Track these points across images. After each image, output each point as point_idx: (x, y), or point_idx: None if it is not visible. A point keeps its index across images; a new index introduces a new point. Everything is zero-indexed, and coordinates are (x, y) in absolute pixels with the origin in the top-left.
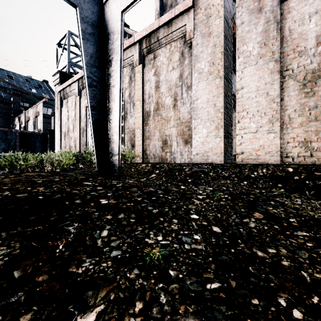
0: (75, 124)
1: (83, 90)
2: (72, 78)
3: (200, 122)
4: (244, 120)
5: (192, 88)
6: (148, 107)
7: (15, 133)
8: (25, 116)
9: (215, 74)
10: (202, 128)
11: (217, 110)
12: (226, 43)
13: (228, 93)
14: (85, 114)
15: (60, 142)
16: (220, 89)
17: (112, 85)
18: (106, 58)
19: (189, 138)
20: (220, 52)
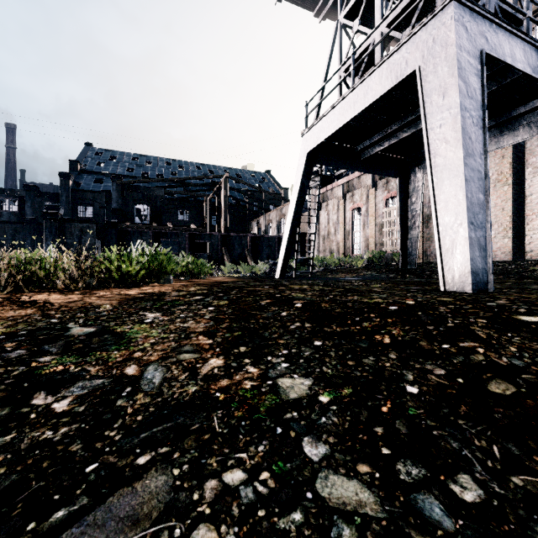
0: (337, 227)
1: (348, 193)
2: (336, 183)
3: None
4: (532, 223)
5: None
6: (428, 210)
7: (275, 239)
8: (266, 219)
9: (503, 182)
10: None
11: (505, 214)
12: (517, 151)
13: (521, 195)
14: (350, 217)
15: (318, 245)
16: (508, 195)
17: (413, 213)
18: (409, 197)
19: None
20: (509, 162)
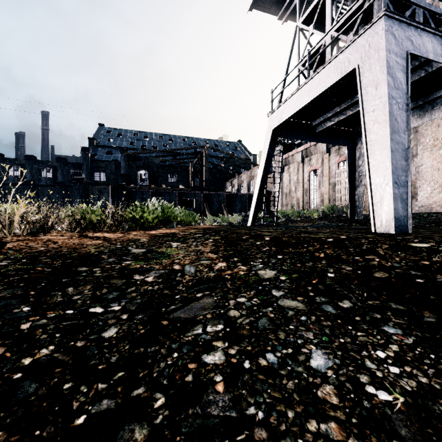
0: (297, 186)
1: (306, 158)
2: (296, 150)
3: (425, 182)
4: None
5: (417, 156)
6: None
7: (246, 196)
8: (238, 180)
9: (438, 147)
10: (427, 186)
11: (440, 173)
12: None
13: None
14: (308, 178)
15: (282, 201)
16: None
17: (360, 174)
18: (356, 161)
19: (414, 194)
20: None
